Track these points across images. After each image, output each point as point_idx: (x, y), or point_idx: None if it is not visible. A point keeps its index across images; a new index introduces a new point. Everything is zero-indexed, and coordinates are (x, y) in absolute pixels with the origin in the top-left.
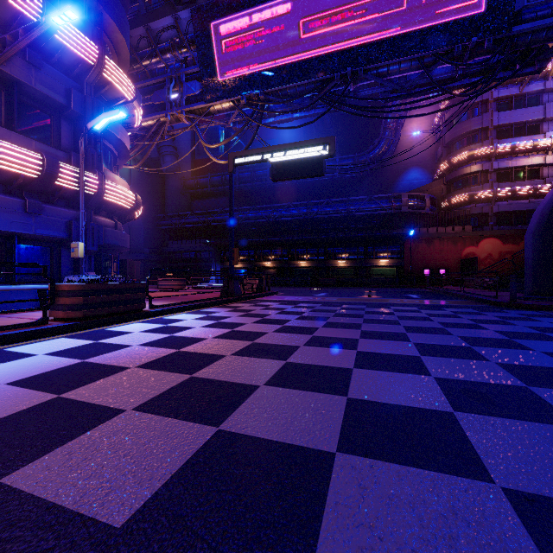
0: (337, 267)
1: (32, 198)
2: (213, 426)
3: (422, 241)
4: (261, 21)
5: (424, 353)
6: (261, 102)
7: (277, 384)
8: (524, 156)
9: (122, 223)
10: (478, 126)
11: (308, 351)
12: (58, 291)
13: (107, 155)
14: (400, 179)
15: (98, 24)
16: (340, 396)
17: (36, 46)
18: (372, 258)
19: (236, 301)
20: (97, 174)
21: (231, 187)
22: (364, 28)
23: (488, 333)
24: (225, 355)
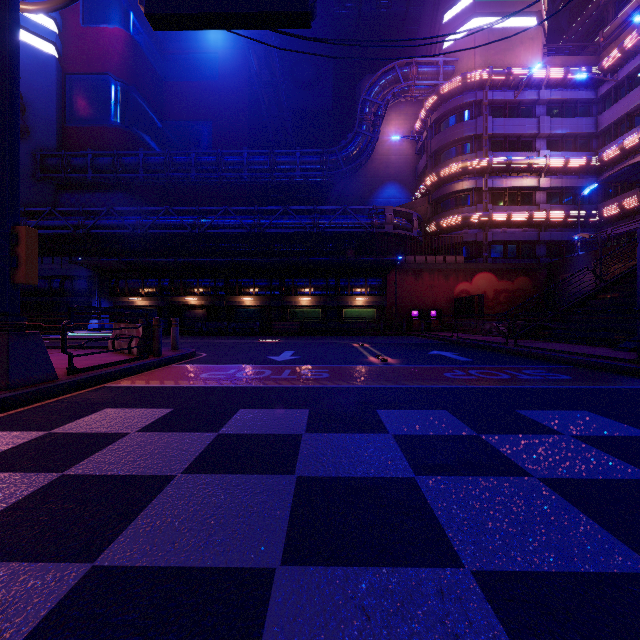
0: (298, 306)
1: None
2: None
3: (408, 273)
4: None
5: None
6: None
7: None
8: (518, 176)
9: None
10: (471, 132)
11: None
12: None
13: None
14: (375, 195)
15: None
16: None
17: None
18: (346, 295)
19: None
20: None
21: (3, 26)
22: None
23: None
24: None
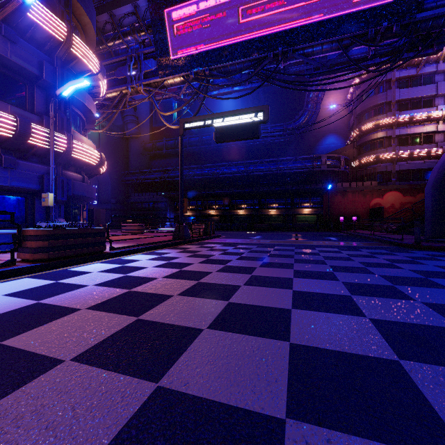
0: (269, 215)
1: (8, 154)
2: (153, 381)
3: (337, 194)
4: (206, 8)
5: (354, 293)
6: (206, 77)
7: (220, 327)
8: (420, 125)
9: (89, 177)
10: (383, 100)
11: (249, 290)
12: (25, 236)
13: (76, 120)
14: (320, 143)
15: (67, 8)
16: (283, 341)
17: (12, 23)
18: (297, 208)
19: (185, 243)
20: (65, 134)
21: (181, 148)
22: (293, 15)
23: (405, 272)
24: (172, 295)
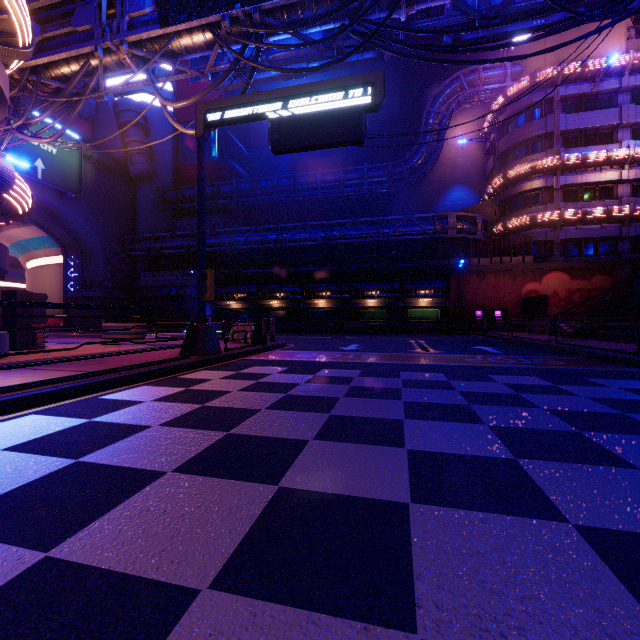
0: (365, 308)
1: None
2: None
3: (472, 275)
4: None
5: None
6: (255, 27)
7: None
8: (595, 171)
9: None
10: (541, 131)
11: None
12: None
13: None
14: (441, 199)
15: None
16: None
17: None
18: (410, 297)
19: (205, 366)
20: None
21: (200, 164)
22: None
23: None
24: None
